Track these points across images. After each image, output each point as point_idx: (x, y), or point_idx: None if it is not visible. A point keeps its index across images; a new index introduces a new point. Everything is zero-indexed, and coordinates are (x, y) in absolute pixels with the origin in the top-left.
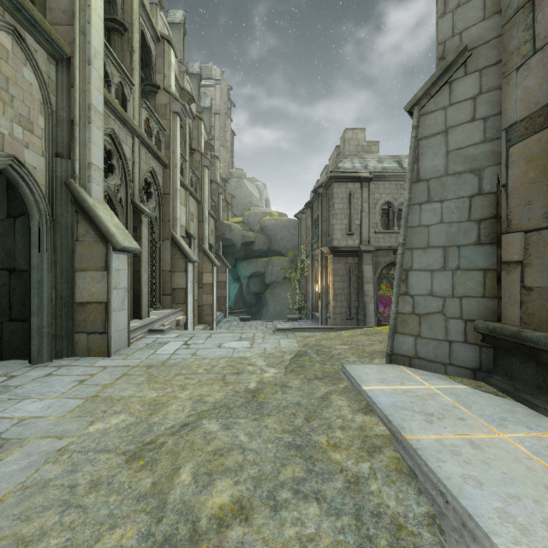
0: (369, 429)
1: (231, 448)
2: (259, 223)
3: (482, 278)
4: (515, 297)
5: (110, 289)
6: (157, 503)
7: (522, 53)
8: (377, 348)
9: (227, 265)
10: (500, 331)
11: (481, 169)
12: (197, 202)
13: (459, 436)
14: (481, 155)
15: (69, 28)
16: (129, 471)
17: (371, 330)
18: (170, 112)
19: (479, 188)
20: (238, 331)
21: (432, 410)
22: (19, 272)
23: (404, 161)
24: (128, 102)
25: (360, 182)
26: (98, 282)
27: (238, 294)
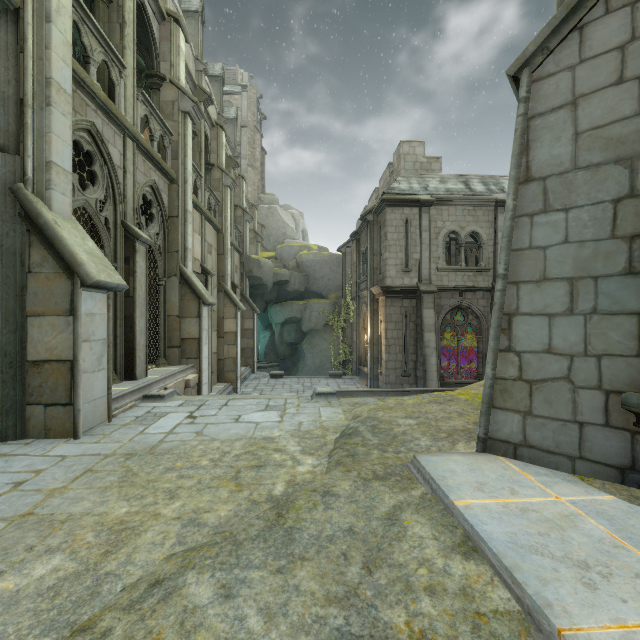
0: (480, 595)
1: None
2: (295, 258)
3: (636, 327)
4: None
5: (76, 342)
6: None
7: None
8: (456, 424)
9: (255, 308)
10: None
11: (634, 158)
12: (216, 230)
13: None
14: (634, 135)
15: None
16: None
17: (443, 396)
18: (179, 111)
19: (631, 187)
20: (264, 396)
21: (583, 554)
22: None
23: (472, 181)
24: (116, 90)
25: (419, 207)
26: (61, 331)
27: (269, 344)
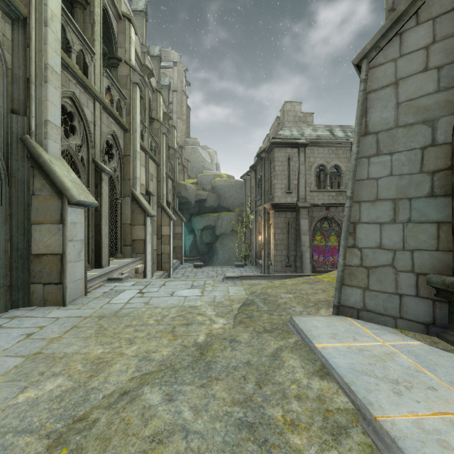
0: (329, 400)
1: (172, 430)
2: (211, 183)
3: (435, 231)
4: None
5: (65, 242)
6: None
7: None
8: (320, 297)
9: (183, 219)
10: None
11: (435, 120)
12: (156, 164)
13: (438, 415)
14: (435, 105)
15: None
16: None
17: (312, 279)
18: (131, 82)
19: (433, 139)
20: (190, 279)
21: (396, 376)
22: None
23: (335, 130)
24: (89, 69)
25: (298, 148)
26: (54, 234)
27: (192, 244)
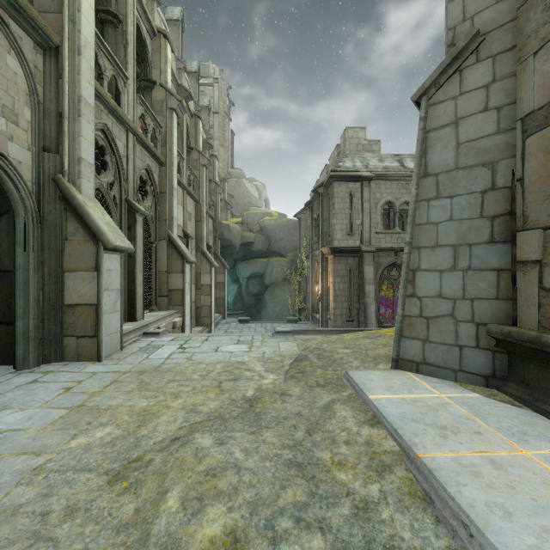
0: (377, 444)
1: (225, 467)
2: (259, 223)
3: (495, 279)
4: (532, 299)
5: (100, 291)
6: (139, 534)
7: (541, 36)
8: (381, 352)
9: (226, 265)
10: (516, 336)
11: (494, 163)
12: (195, 201)
13: (477, 453)
14: (495, 147)
15: (58, 16)
16: (111, 494)
17: (374, 333)
18: (167, 108)
19: (493, 183)
20: (236, 334)
21: (445, 423)
22: (4, 273)
23: (405, 160)
24: (121, 96)
25: (361, 182)
26: (89, 283)
27: (237, 295)
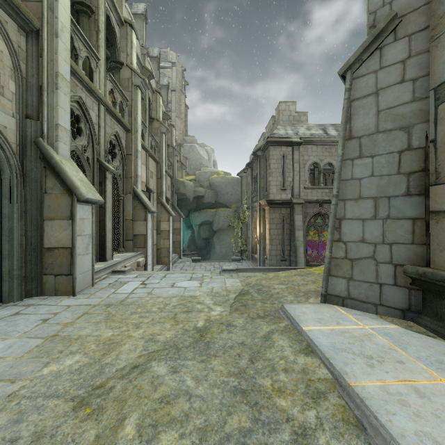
0: (312, 372)
1: (178, 394)
2: (208, 180)
3: (411, 226)
4: (444, 244)
5: (74, 236)
6: None
7: None
8: (311, 287)
9: (181, 215)
10: (431, 276)
11: (410, 127)
12: (156, 162)
13: (402, 382)
14: (410, 113)
15: (38, 4)
16: (75, 420)
17: (304, 271)
18: (132, 85)
19: (409, 144)
20: (189, 272)
21: (371, 352)
22: None
23: (328, 129)
24: (94, 74)
25: (292, 146)
26: (64, 229)
27: (190, 239)
